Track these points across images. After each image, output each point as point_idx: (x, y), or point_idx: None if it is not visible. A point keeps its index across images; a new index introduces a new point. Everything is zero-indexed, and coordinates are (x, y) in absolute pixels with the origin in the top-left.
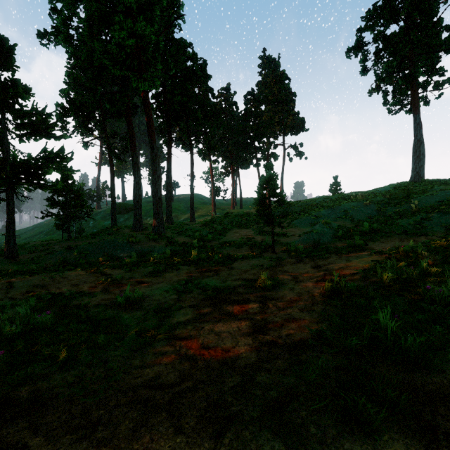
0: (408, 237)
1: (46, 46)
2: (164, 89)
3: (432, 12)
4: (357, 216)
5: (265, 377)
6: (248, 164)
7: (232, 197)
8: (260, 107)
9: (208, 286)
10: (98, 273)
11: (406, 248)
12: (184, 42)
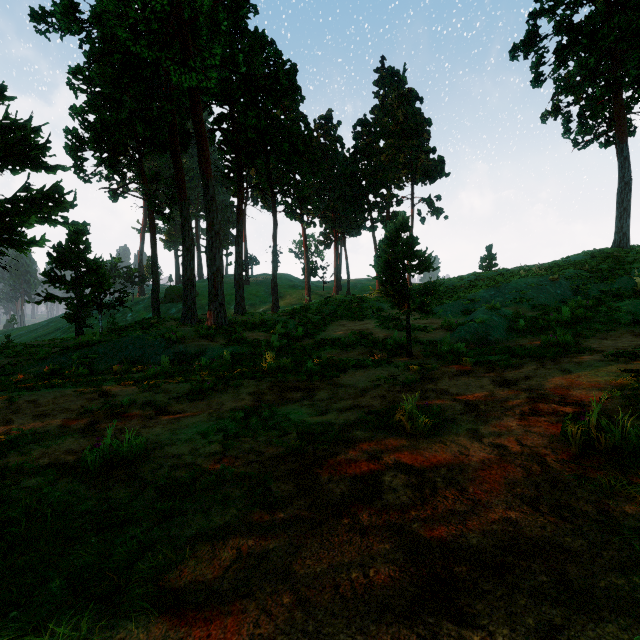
0: None
1: (45, 35)
2: (232, 109)
3: None
4: (540, 299)
5: None
6: (359, 228)
7: (335, 277)
8: (377, 143)
9: (290, 423)
10: (95, 392)
11: None
12: (262, 33)
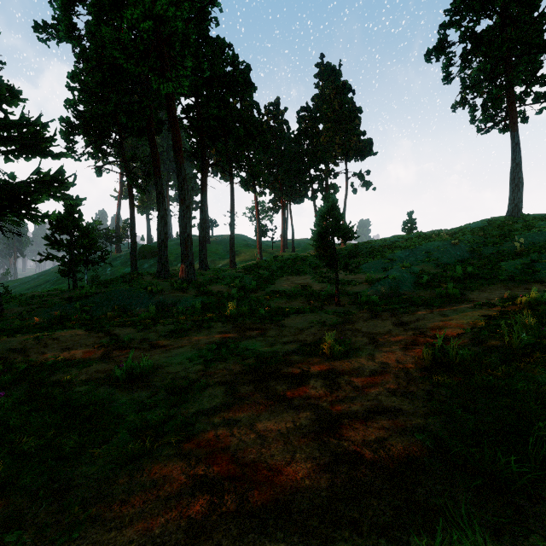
0: (516, 284)
1: (46, 43)
2: (197, 101)
3: (535, 2)
4: (444, 259)
5: (352, 543)
6: (302, 197)
7: (282, 237)
8: (317, 126)
9: (249, 352)
10: (101, 332)
11: (528, 298)
12: (222, 40)
